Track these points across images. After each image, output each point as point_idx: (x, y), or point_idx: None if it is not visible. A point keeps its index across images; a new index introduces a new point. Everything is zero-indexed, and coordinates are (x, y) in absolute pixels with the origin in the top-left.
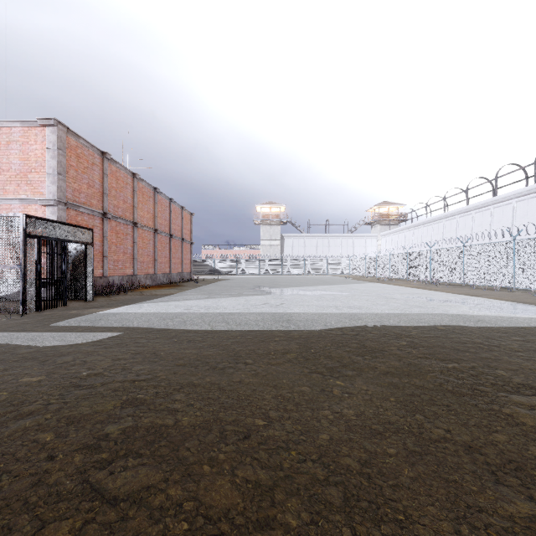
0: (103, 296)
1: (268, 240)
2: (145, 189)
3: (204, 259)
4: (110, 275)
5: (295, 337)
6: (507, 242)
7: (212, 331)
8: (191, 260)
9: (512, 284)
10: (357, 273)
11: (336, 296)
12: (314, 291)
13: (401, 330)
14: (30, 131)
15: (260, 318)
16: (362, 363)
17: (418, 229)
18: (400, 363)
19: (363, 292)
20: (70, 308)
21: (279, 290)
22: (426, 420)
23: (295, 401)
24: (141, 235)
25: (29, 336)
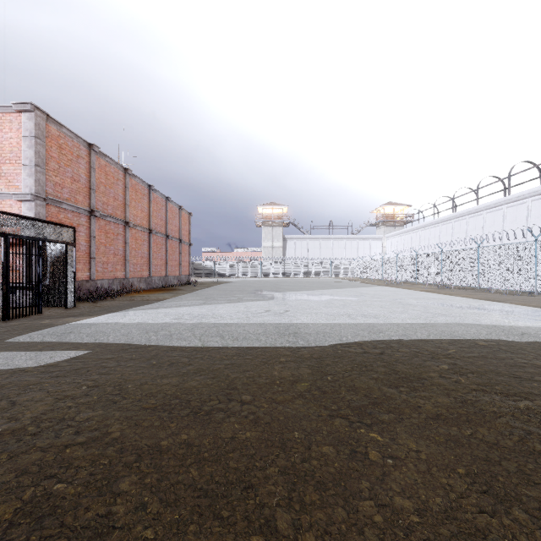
0: (88, 301)
1: (270, 242)
2: (138, 186)
3: (204, 261)
4: (99, 279)
5: (305, 358)
6: (528, 243)
7: (202, 348)
8: (189, 262)
9: (534, 288)
10: (362, 276)
11: (345, 302)
12: (320, 296)
13: (435, 347)
14: (4, 117)
15: (262, 331)
16: (398, 398)
17: (425, 231)
18: (450, 400)
19: (373, 297)
20: (44, 317)
21: (282, 294)
22: (535, 523)
23: (315, 479)
24: (135, 236)
25: None
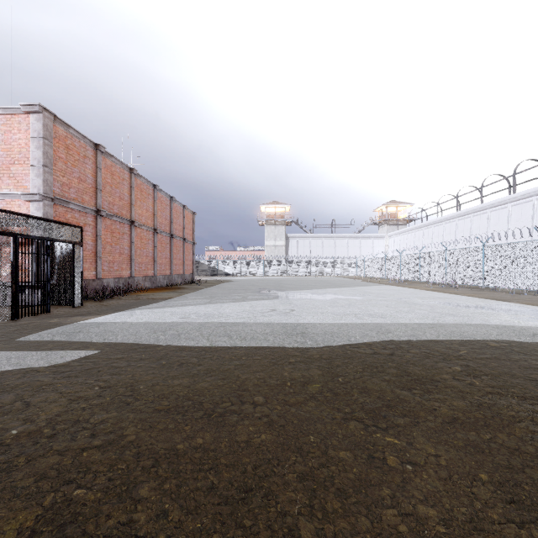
0: (95, 300)
1: (272, 241)
2: (143, 186)
3: (207, 260)
4: (105, 278)
5: (314, 358)
6: (535, 241)
7: (211, 348)
8: (193, 261)
9: None
10: (364, 274)
11: (350, 301)
12: (325, 295)
13: (445, 348)
14: (13, 118)
15: (269, 330)
16: (412, 401)
17: (428, 229)
18: (466, 403)
19: (378, 296)
20: (52, 316)
21: (286, 293)
22: None
23: (335, 486)
24: (140, 235)
25: None
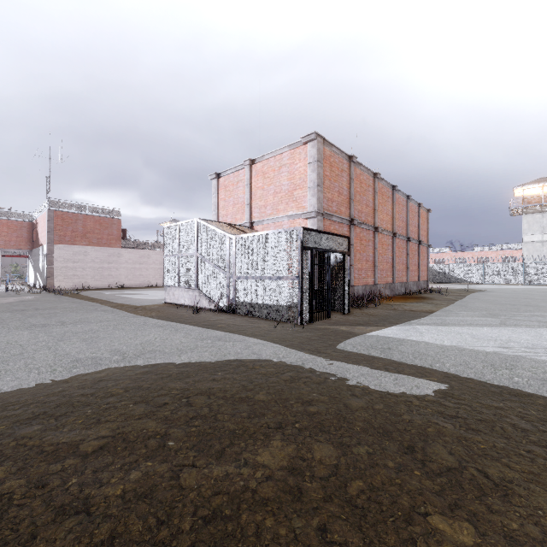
0: (353, 307)
1: (537, 235)
2: (384, 189)
3: (435, 264)
4: (355, 285)
5: None
6: None
7: None
8: (427, 266)
9: None
10: None
11: None
12: None
13: None
14: (295, 151)
15: None
16: None
17: None
18: None
19: None
20: (336, 322)
21: None
22: None
23: None
24: (381, 240)
25: (333, 366)
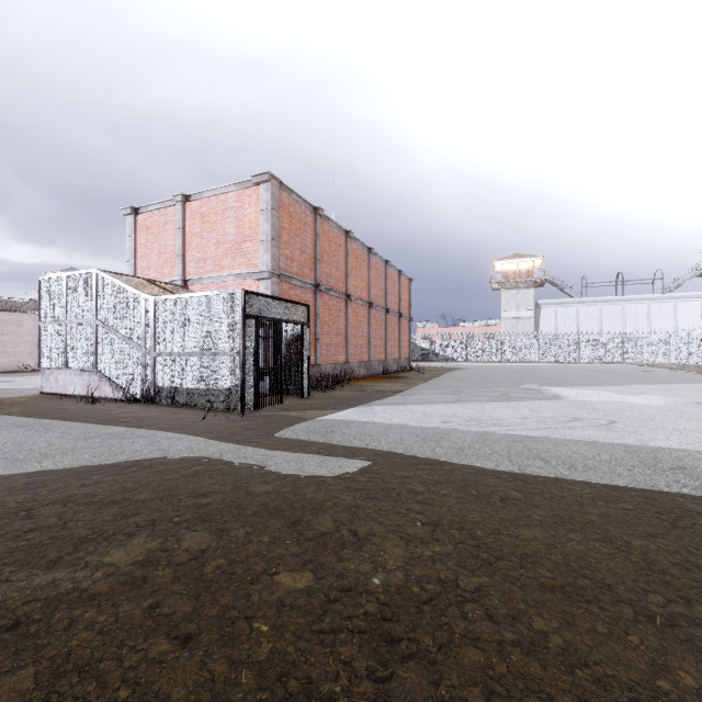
0: (317, 390)
1: (513, 311)
2: (358, 251)
3: (421, 340)
4: (322, 363)
5: None
6: None
7: (525, 476)
8: (409, 341)
9: None
10: (688, 361)
11: None
12: (645, 397)
13: None
14: (244, 193)
15: (608, 457)
16: None
17: None
18: None
19: None
20: (288, 408)
21: (567, 390)
22: None
23: None
24: (355, 311)
25: (258, 455)
